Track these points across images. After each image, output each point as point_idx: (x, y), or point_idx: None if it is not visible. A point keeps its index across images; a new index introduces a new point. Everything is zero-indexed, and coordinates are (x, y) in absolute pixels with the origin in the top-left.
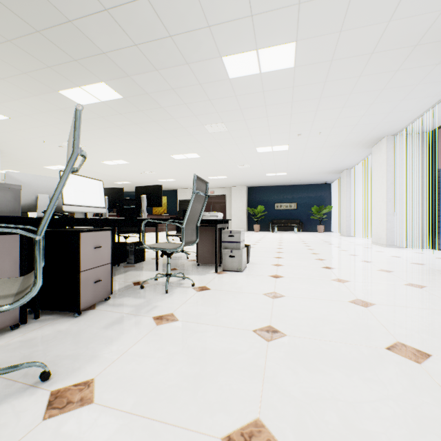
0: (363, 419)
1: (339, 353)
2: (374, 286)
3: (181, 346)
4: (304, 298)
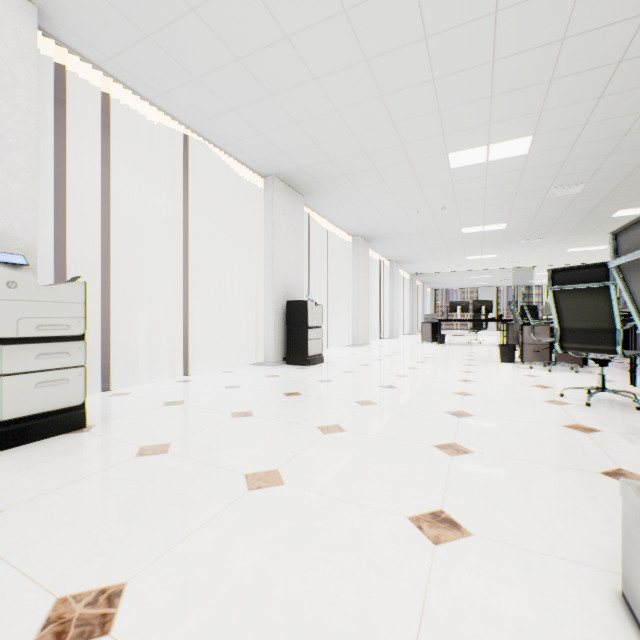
0: (421, 394)
1: (412, 404)
2: (240, 452)
3: (527, 411)
4: (404, 440)
